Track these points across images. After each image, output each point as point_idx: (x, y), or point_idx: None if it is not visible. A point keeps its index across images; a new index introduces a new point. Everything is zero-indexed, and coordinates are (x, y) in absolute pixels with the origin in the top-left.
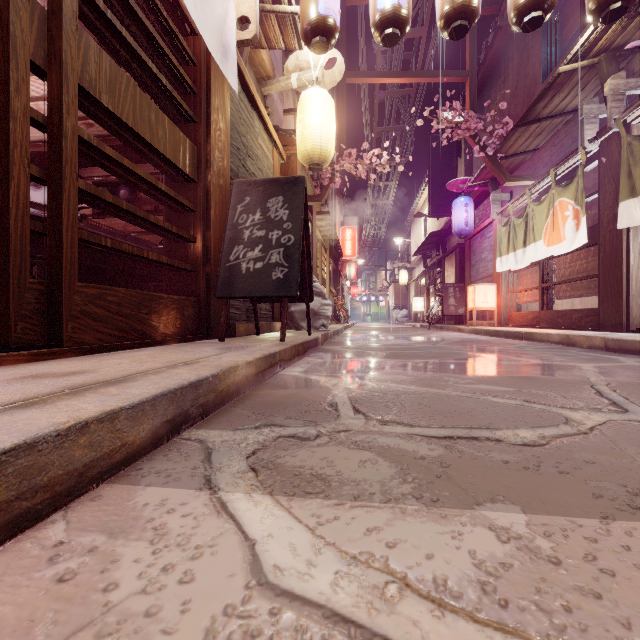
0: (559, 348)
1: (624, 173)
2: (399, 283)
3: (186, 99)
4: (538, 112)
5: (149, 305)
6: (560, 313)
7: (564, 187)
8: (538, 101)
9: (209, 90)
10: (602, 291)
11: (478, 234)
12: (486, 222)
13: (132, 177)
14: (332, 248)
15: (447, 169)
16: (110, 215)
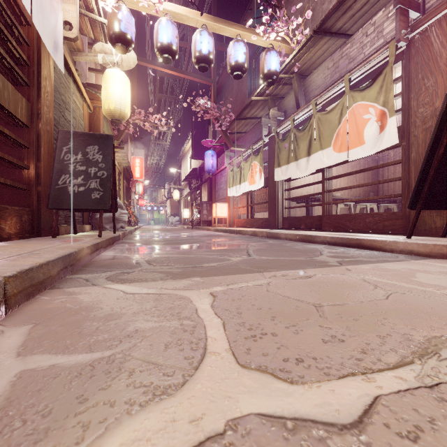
0: (250, 237)
1: (276, 155)
2: (174, 199)
3: (20, 67)
4: (245, 115)
5: None
6: (255, 220)
7: (256, 156)
8: (244, 109)
9: (40, 65)
10: (270, 209)
11: (219, 173)
12: (223, 167)
13: None
14: (125, 172)
15: (203, 131)
16: None
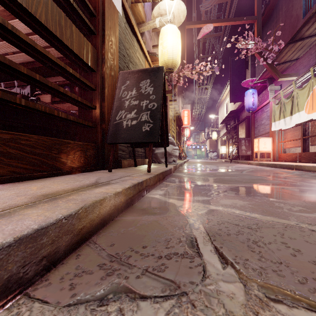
0: None
1: None
2: (212, 138)
3: (90, 20)
4: (302, 33)
5: (59, 147)
6: None
7: None
8: (304, 26)
9: (104, 14)
10: None
11: (259, 110)
12: (265, 103)
13: (47, 61)
14: (177, 120)
15: (240, 76)
16: (60, 102)
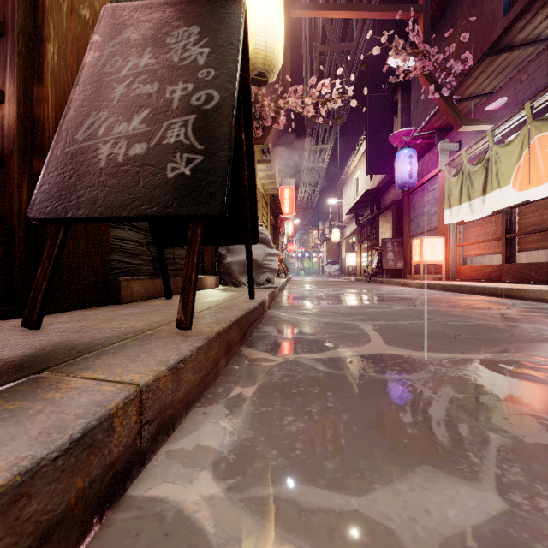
0: None
1: None
2: (332, 240)
3: None
4: (513, 36)
5: None
6: (534, 266)
7: (546, 120)
8: (519, 17)
9: None
10: None
11: (419, 188)
12: (430, 174)
13: None
14: (272, 204)
15: (384, 128)
16: None
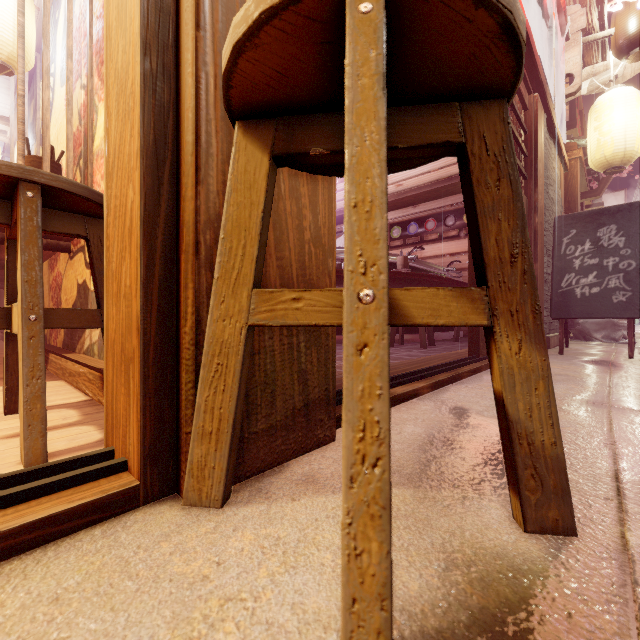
0: None
1: None
2: None
3: None
4: None
5: None
6: None
7: None
8: None
9: (536, 149)
10: None
11: None
12: None
13: None
14: None
15: None
16: (398, 247)
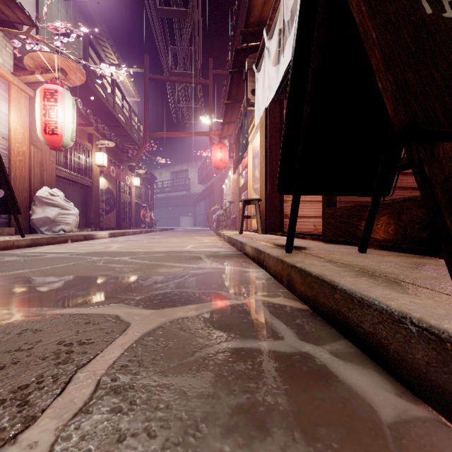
0: None
1: None
2: None
3: None
4: None
5: (360, 214)
6: None
7: None
8: None
9: None
10: None
11: None
12: None
13: None
14: None
15: None
16: None
